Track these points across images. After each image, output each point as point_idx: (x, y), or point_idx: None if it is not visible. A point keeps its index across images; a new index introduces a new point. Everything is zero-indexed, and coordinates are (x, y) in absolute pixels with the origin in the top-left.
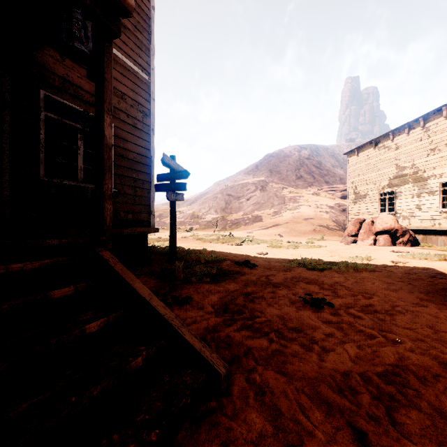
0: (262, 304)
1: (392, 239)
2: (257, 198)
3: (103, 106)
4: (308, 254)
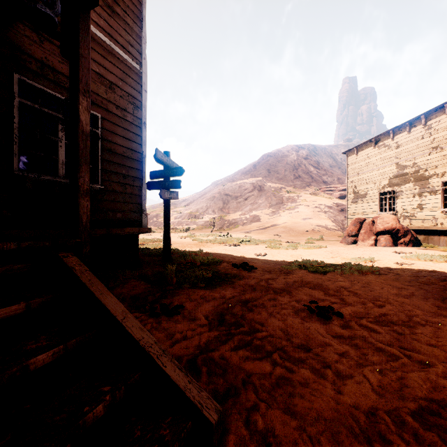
0: (263, 314)
1: (393, 239)
2: (255, 198)
3: (78, 86)
4: (308, 255)
